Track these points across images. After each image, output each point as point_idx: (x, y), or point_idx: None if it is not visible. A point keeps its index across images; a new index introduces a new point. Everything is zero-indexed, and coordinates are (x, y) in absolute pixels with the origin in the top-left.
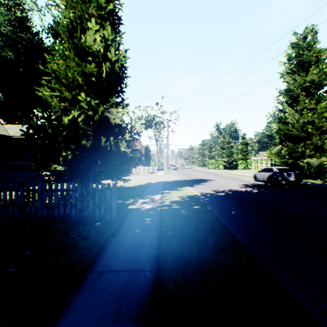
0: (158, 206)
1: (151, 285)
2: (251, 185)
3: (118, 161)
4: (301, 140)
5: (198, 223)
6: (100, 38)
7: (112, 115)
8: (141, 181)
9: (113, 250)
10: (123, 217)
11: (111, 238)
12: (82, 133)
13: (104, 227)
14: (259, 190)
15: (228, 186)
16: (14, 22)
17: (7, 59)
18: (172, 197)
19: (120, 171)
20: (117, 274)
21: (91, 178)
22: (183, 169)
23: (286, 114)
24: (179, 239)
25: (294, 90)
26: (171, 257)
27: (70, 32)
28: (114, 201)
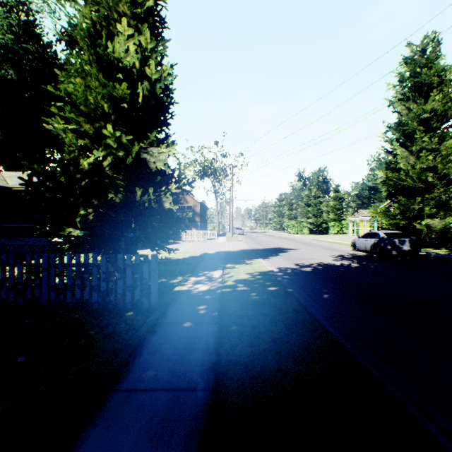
0: (218, 287)
1: (205, 413)
2: (349, 257)
3: (161, 222)
4: (417, 194)
5: (275, 313)
6: (135, 46)
7: (151, 157)
8: (195, 250)
9: (150, 355)
10: (166, 304)
11: (147, 337)
12: (109, 183)
13: (139, 319)
14: (360, 264)
15: (316, 258)
16: (17, 29)
17: (6, 80)
18: (238, 275)
19: (163, 237)
20: (154, 395)
21: (122, 246)
22: (253, 234)
23: (397, 157)
24: (248, 338)
25: (408, 123)
26: (236, 367)
27: (91, 39)
28: (153, 280)
